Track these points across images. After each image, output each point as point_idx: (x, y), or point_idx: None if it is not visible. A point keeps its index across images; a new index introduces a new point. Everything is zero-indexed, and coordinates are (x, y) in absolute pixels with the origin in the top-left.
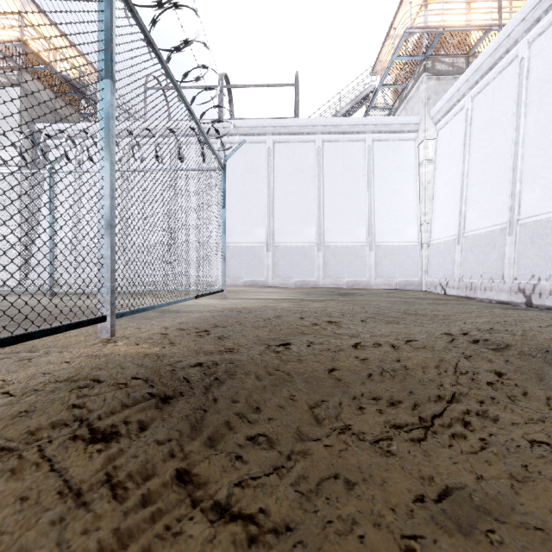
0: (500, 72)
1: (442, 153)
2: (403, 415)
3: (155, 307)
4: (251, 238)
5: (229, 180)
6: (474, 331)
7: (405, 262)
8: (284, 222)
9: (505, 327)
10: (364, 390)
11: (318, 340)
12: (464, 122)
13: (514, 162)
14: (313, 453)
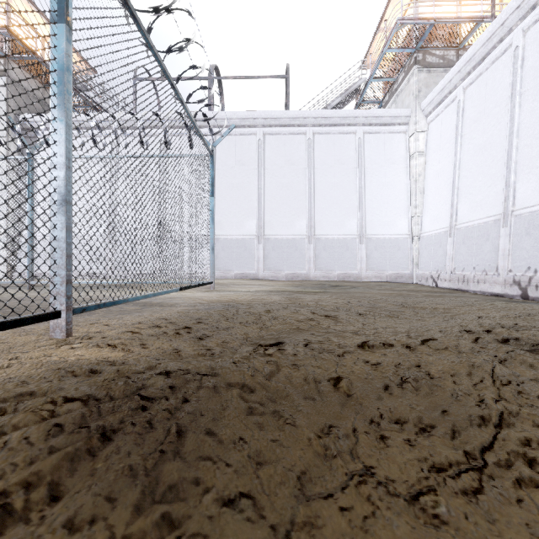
0: (493, 61)
1: (433, 146)
2: (441, 448)
3: (129, 300)
4: (241, 230)
5: (220, 172)
6: (498, 328)
7: (396, 255)
8: (274, 214)
9: (530, 322)
10: (382, 409)
11: (317, 339)
12: (456, 114)
13: (508, 152)
14: (324, 525)
